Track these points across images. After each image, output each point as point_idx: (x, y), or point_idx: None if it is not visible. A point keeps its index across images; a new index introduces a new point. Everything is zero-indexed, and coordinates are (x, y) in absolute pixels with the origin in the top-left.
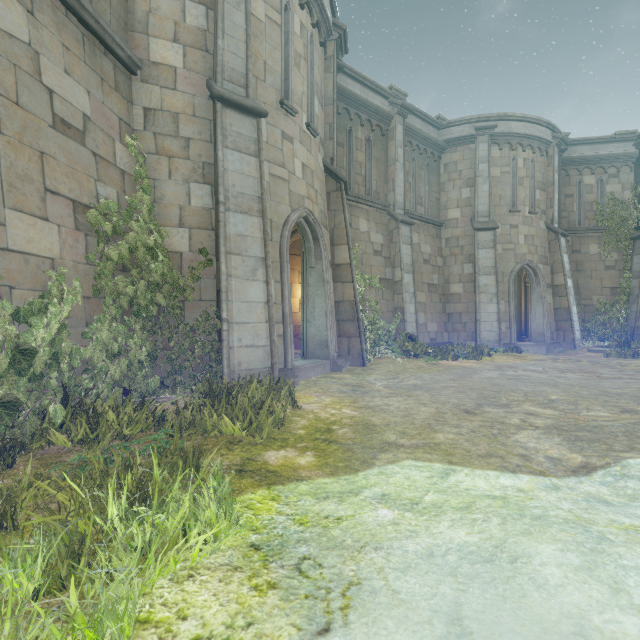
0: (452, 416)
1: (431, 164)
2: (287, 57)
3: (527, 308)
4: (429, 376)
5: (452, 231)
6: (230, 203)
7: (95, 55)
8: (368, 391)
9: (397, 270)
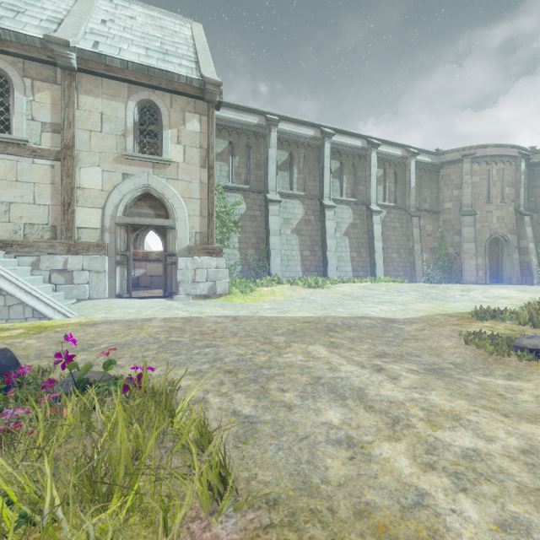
0: None
1: None
2: (489, 185)
3: None
4: None
5: None
6: (464, 241)
7: (432, 216)
8: None
9: None
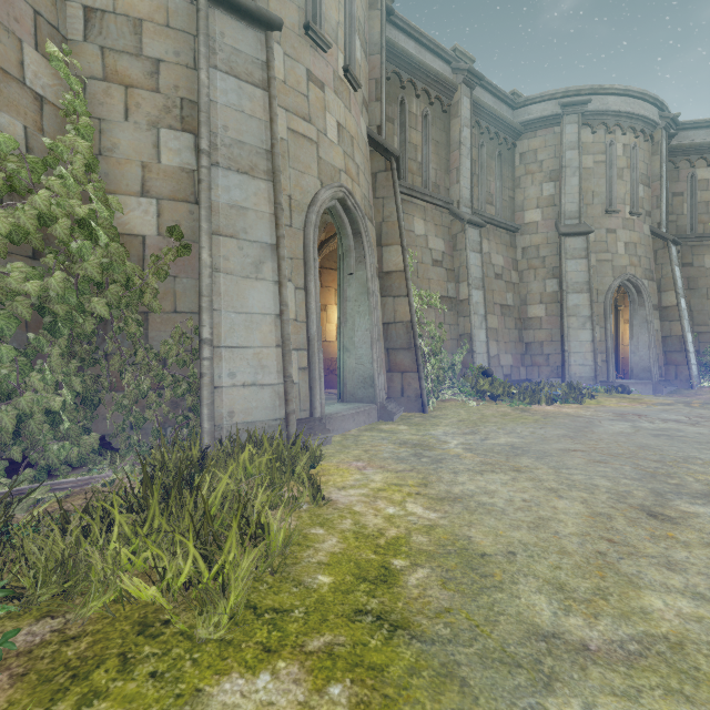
0: (632, 527)
1: (504, 153)
2: None
3: (618, 337)
4: (526, 430)
5: (530, 238)
6: (219, 155)
7: None
8: (441, 457)
9: (463, 285)
